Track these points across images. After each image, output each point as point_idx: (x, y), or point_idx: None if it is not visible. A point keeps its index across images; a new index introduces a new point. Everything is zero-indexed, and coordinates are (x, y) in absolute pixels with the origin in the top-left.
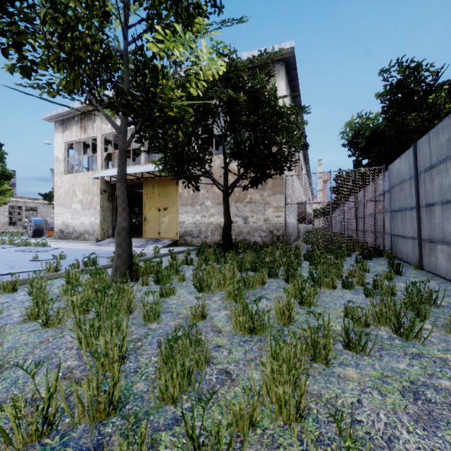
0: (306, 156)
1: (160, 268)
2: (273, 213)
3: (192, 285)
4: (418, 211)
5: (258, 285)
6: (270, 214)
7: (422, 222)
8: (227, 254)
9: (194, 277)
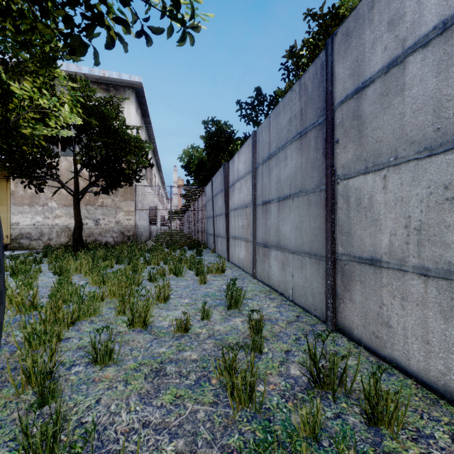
0: (159, 165)
1: (16, 263)
2: (124, 216)
3: (50, 274)
4: (213, 218)
5: (108, 269)
6: (121, 217)
7: (215, 225)
8: (79, 252)
9: (55, 266)
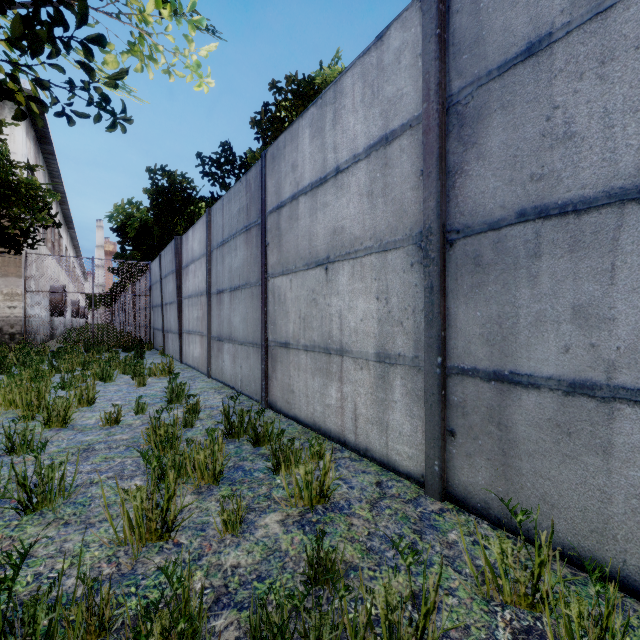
0: (70, 219)
1: None
2: (4, 302)
3: None
4: (162, 308)
5: None
6: None
7: (164, 317)
8: None
9: None
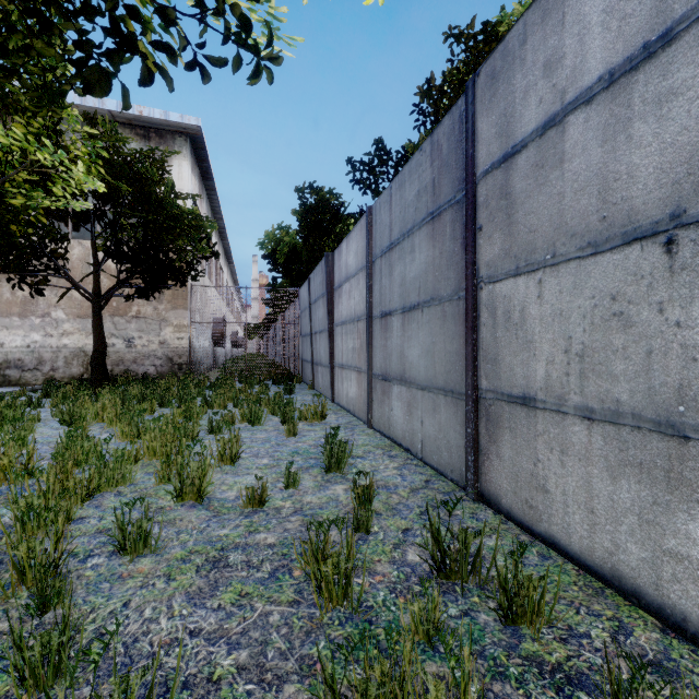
0: (229, 254)
1: None
2: (174, 333)
3: (54, 423)
4: (311, 337)
5: (147, 414)
6: (168, 335)
7: (313, 347)
8: (101, 390)
9: (63, 411)
